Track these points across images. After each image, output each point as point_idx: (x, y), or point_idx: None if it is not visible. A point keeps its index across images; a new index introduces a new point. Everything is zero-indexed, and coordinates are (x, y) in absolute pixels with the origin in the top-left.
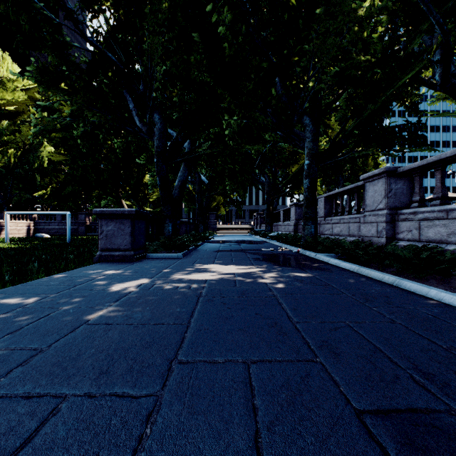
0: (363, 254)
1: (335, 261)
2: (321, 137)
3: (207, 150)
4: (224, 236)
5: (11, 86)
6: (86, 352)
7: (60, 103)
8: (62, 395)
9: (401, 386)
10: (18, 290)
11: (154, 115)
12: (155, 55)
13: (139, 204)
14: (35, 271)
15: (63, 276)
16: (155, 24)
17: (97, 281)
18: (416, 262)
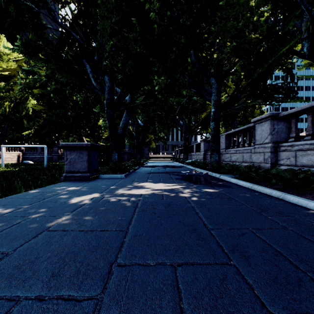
0: (255, 175)
1: (234, 180)
2: (222, 94)
3: (142, 102)
4: (154, 163)
5: (6, 58)
6: (43, 255)
7: (38, 68)
8: (15, 298)
9: (306, 289)
10: (1, 202)
11: (104, 77)
12: (105, 33)
13: (95, 140)
14: (19, 187)
15: (37, 192)
16: (105, 12)
17: (61, 195)
18: (296, 181)
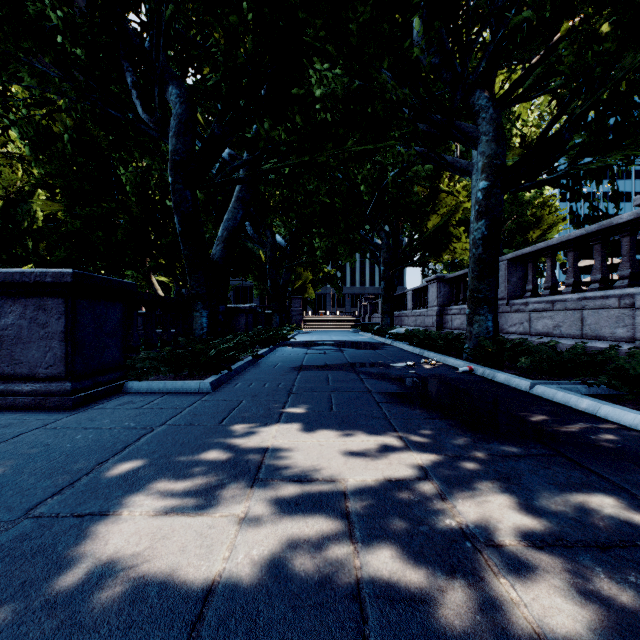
0: None
1: (626, 414)
2: None
3: (278, 163)
4: (314, 334)
5: None
6: None
7: None
8: None
9: None
10: None
11: (168, 89)
12: None
13: (178, 282)
14: None
15: None
16: None
17: None
18: None
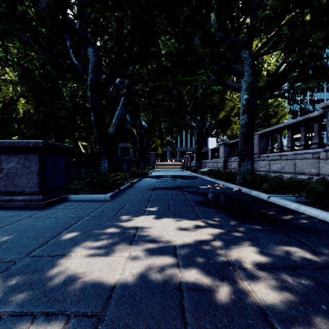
0: None
1: (312, 210)
2: None
3: (143, 86)
4: (161, 171)
5: None
6: None
7: None
8: None
9: None
10: None
11: (88, 49)
12: None
13: (92, 145)
14: None
15: None
16: None
17: None
18: None
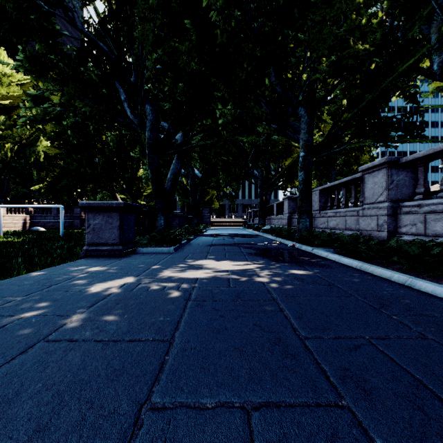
0: (366, 249)
1: (334, 256)
2: (314, 132)
3: (200, 142)
4: (218, 230)
5: (6, 80)
6: (29, 388)
7: (49, 93)
8: None
9: None
10: None
11: (145, 106)
12: (146, 43)
13: (133, 198)
14: (19, 266)
15: (41, 274)
16: (146, 11)
17: (76, 279)
18: (430, 259)
